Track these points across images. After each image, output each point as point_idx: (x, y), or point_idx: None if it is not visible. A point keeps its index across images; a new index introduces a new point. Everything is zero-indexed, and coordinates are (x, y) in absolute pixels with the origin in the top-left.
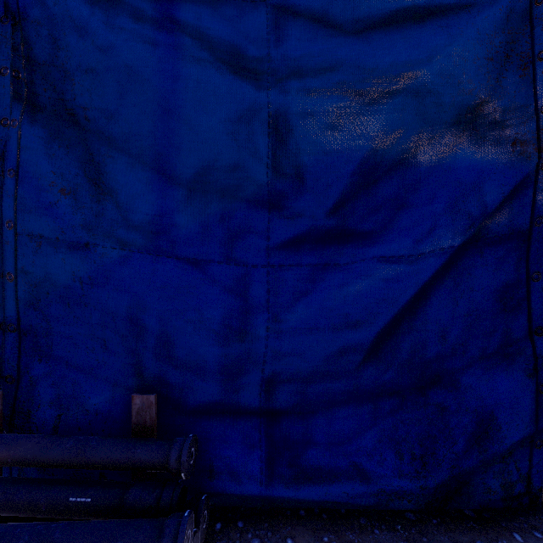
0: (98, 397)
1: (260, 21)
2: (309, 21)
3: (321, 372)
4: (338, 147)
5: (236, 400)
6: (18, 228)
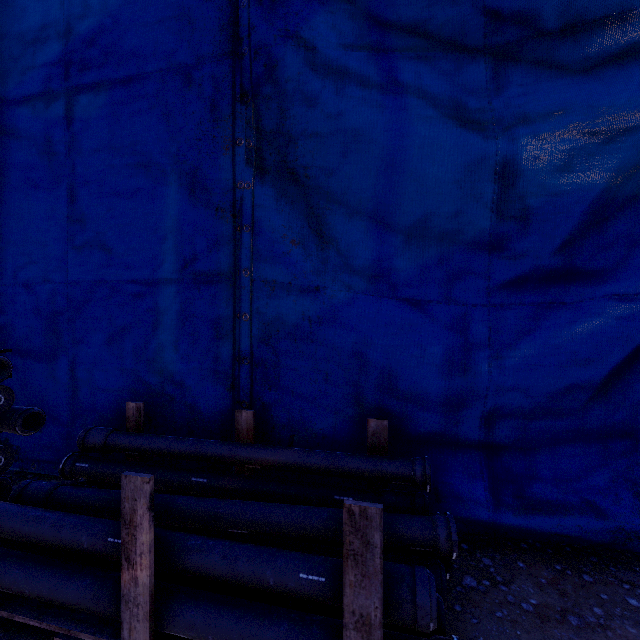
0: (322, 423)
1: (478, 72)
2: (530, 65)
3: (545, 408)
4: (569, 187)
5: (455, 432)
6: (254, 275)
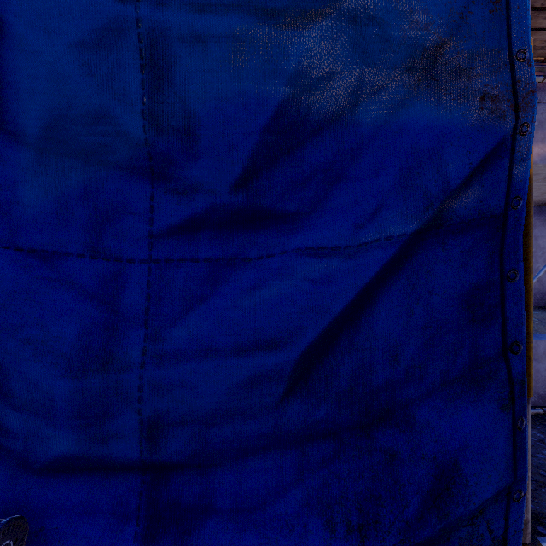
0: None
1: None
2: None
3: (225, 409)
4: (243, 90)
5: (104, 453)
6: None
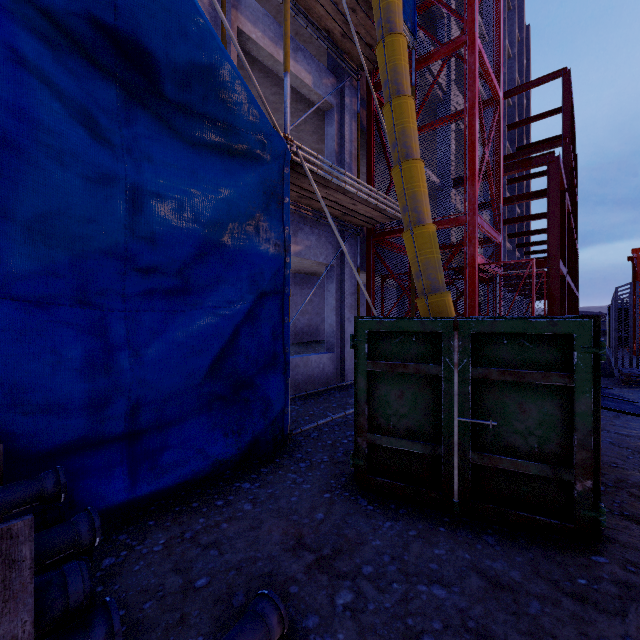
0: None
1: (113, 95)
2: (157, 117)
3: (168, 392)
4: (184, 226)
5: (89, 433)
6: None
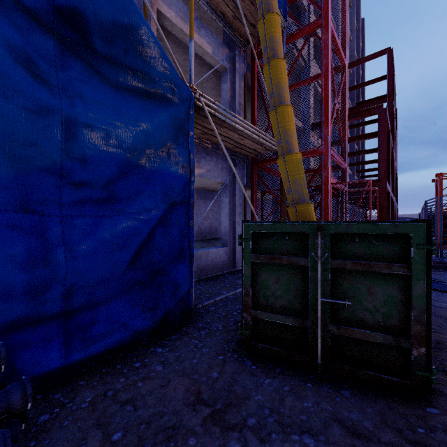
0: None
1: (51, 46)
2: (88, 65)
3: (97, 279)
4: (110, 150)
5: (31, 313)
6: None
